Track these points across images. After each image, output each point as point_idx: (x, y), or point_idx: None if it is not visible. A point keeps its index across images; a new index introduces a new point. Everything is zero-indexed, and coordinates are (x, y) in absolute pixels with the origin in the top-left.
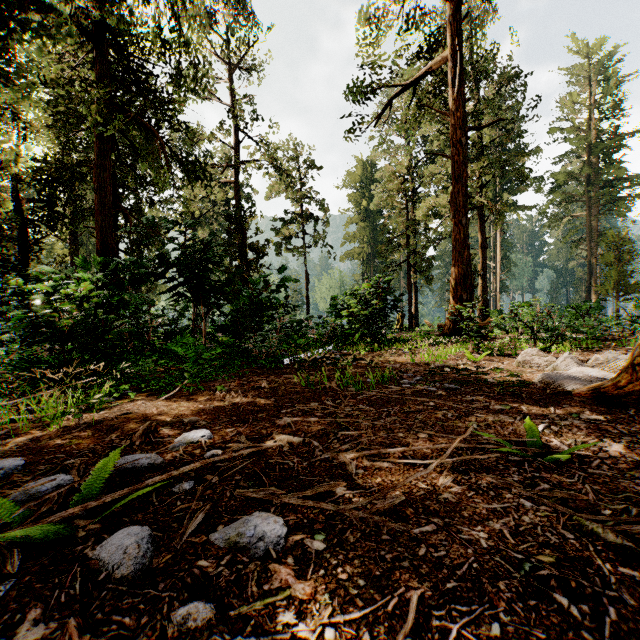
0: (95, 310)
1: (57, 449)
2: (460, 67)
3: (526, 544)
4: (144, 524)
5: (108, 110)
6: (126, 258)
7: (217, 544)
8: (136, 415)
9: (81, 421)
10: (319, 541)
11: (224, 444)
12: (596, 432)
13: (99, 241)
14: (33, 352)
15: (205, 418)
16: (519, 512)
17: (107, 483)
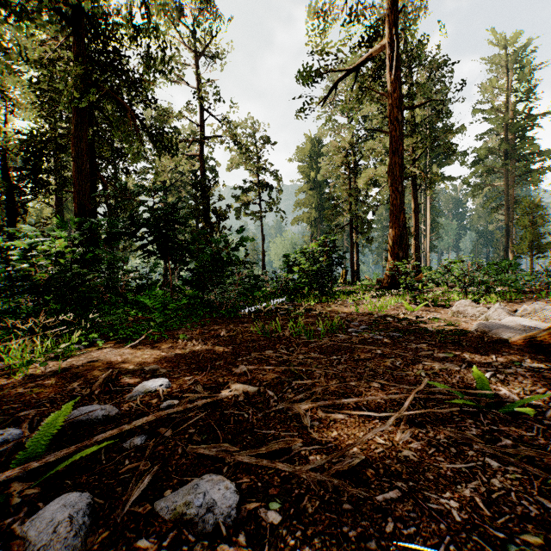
0: (70, 265)
1: (18, 398)
2: (397, 53)
3: (504, 516)
4: (87, 488)
5: (84, 86)
6: (99, 218)
7: (162, 515)
8: (101, 363)
9: (47, 369)
10: (274, 511)
11: (181, 393)
12: (541, 380)
13: (76, 204)
14: (19, 303)
15: (166, 366)
16: (486, 473)
17: (57, 437)
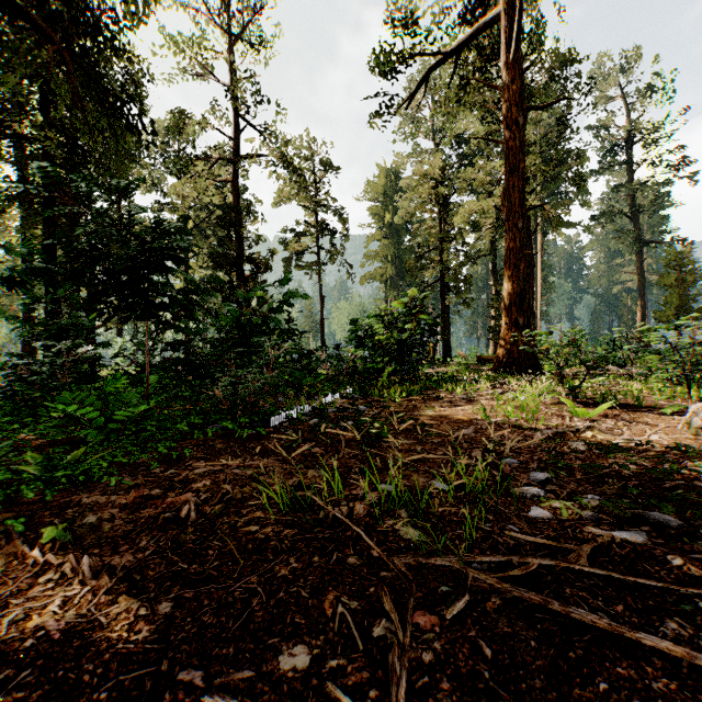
0: None
1: None
2: (517, 23)
3: None
4: None
5: None
6: None
7: None
8: None
9: None
10: None
11: None
12: None
13: None
14: None
15: None
16: None
17: None
